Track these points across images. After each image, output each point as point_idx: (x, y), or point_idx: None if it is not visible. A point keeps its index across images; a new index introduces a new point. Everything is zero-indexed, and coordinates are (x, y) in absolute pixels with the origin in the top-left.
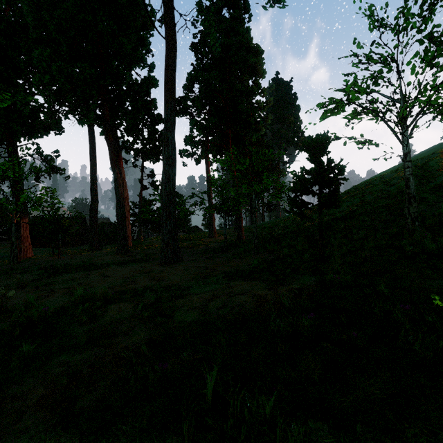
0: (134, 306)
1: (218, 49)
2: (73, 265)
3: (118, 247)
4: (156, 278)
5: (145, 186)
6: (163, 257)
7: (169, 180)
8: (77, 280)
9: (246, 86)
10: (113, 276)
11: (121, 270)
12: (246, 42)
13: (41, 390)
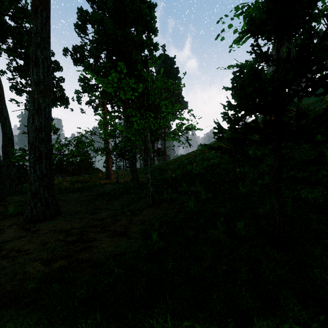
0: None
1: None
2: None
3: None
4: None
5: None
6: (29, 213)
7: (39, 111)
8: None
9: (140, 38)
10: None
11: None
12: None
13: None
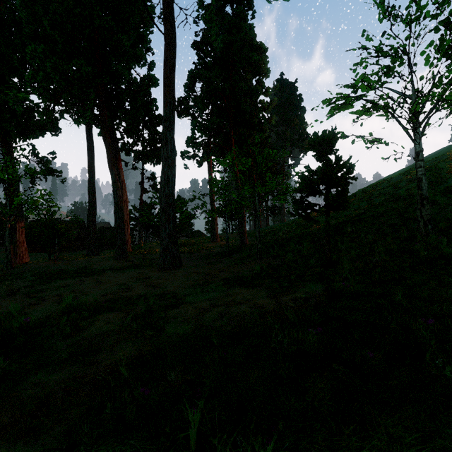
0: (124, 317)
1: (219, 45)
2: (68, 271)
3: (116, 252)
4: (152, 285)
5: (145, 189)
6: (162, 263)
7: (168, 182)
8: (70, 287)
9: (249, 85)
10: (108, 283)
11: (117, 276)
12: (250, 39)
13: (5, 419)
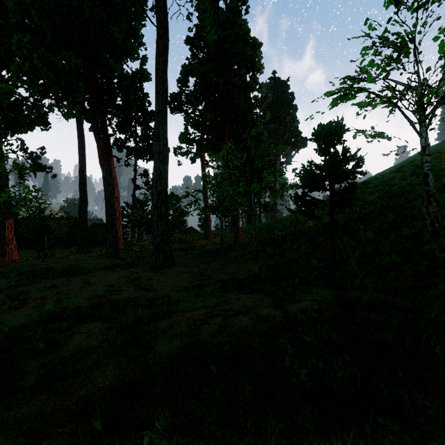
0: (108, 329)
1: (214, 36)
2: (56, 270)
3: (107, 250)
4: (143, 287)
5: (138, 186)
6: (154, 262)
7: (160, 177)
8: (56, 288)
9: (243, 80)
10: (96, 283)
11: (107, 276)
12: (244, 34)
13: None
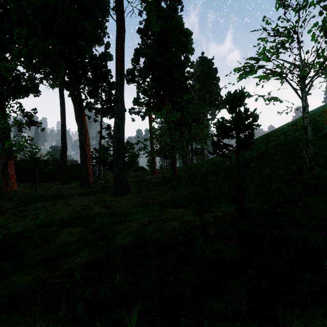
0: (83, 230)
1: (157, 29)
2: (45, 196)
3: (81, 182)
4: (106, 206)
5: (103, 136)
6: (114, 190)
7: (119, 130)
8: (45, 208)
9: (179, 60)
10: (74, 204)
11: (81, 199)
12: (179, 26)
13: None
